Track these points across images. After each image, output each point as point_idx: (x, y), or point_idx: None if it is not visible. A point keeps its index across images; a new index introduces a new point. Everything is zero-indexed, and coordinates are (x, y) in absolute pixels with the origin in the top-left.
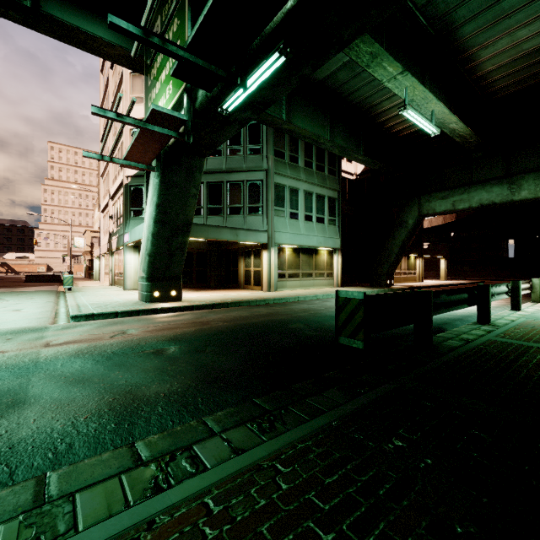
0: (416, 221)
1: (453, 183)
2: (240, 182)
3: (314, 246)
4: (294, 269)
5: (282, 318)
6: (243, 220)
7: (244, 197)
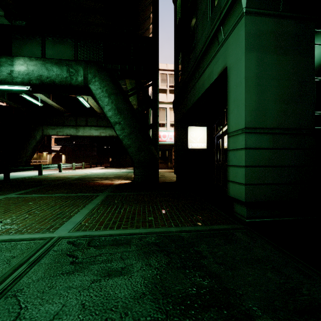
0: (41, 137)
1: (58, 123)
2: None
3: None
4: None
5: None
6: None
7: None
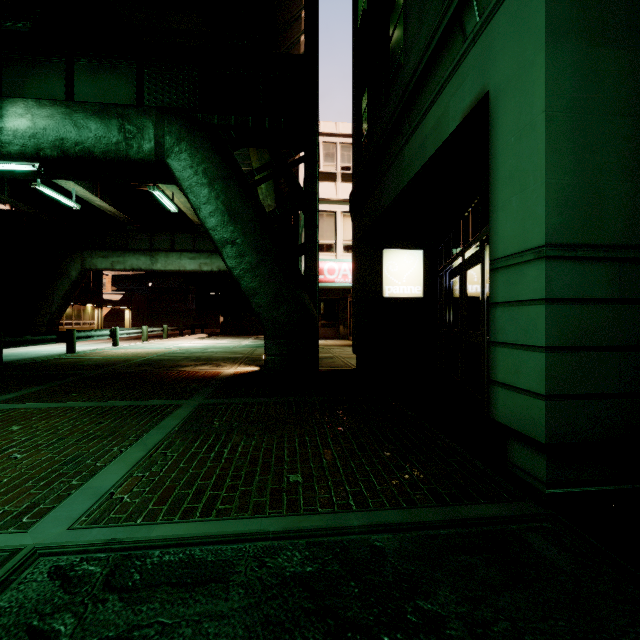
0: (80, 273)
1: (114, 245)
2: None
3: None
4: None
5: None
6: None
7: None
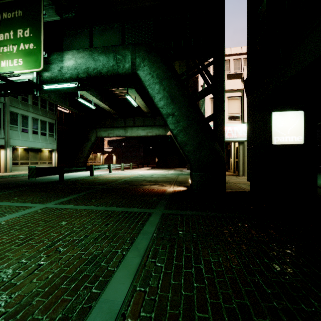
0: (95, 139)
1: (109, 125)
2: None
3: (39, 148)
4: (25, 160)
5: (13, 181)
6: None
7: None
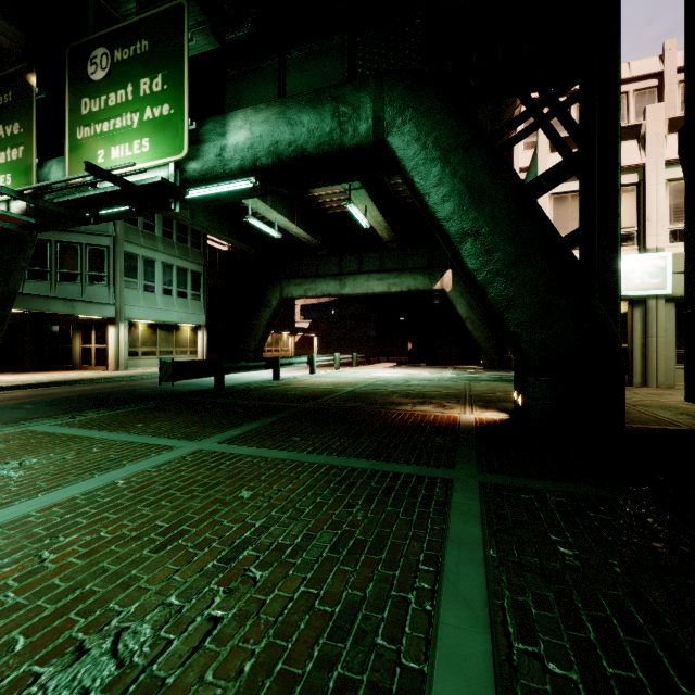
0: (279, 302)
1: (307, 273)
2: (76, 245)
3: (174, 322)
4: (149, 346)
5: (130, 388)
6: (81, 289)
7: (82, 262)
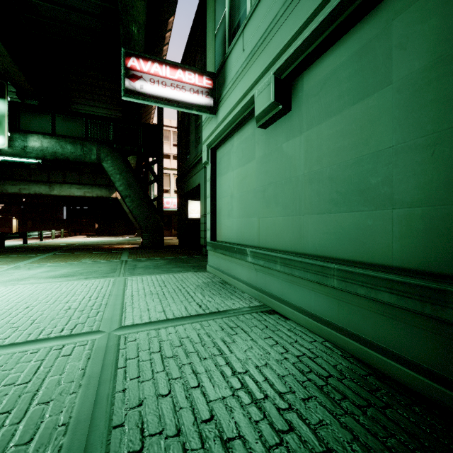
0: None
1: (20, 177)
2: None
3: None
4: None
5: None
6: None
7: None
